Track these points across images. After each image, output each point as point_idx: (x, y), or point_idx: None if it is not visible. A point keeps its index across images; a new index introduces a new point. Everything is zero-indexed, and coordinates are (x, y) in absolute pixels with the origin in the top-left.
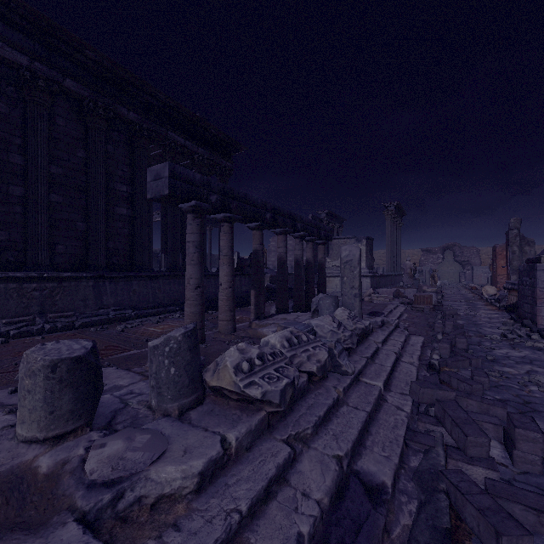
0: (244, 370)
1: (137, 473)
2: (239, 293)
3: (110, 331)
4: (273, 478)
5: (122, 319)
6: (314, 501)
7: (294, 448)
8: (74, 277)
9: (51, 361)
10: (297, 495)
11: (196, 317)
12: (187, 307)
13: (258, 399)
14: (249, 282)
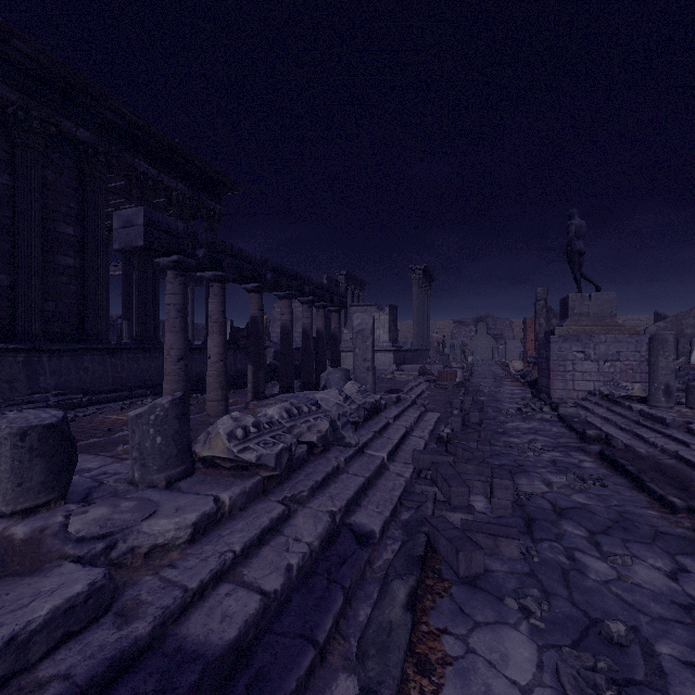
0: (238, 437)
1: (128, 527)
2: (233, 372)
3: None
4: (266, 528)
5: (69, 406)
6: (304, 543)
7: (289, 506)
8: None
9: (20, 429)
10: (289, 541)
11: None
12: (167, 383)
13: (253, 464)
14: (246, 358)
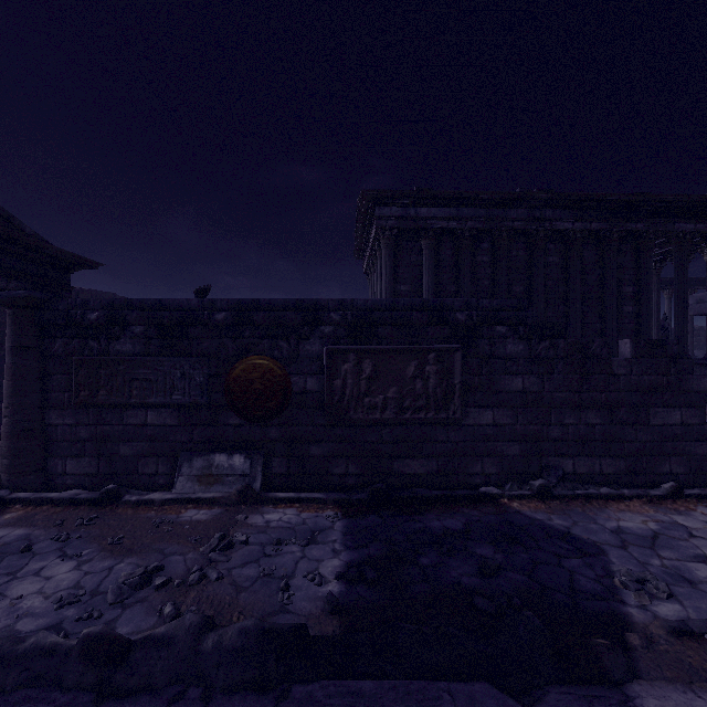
0: None
1: None
2: None
3: None
4: None
5: None
6: None
7: None
8: None
9: None
10: None
11: None
12: None
13: None
14: None
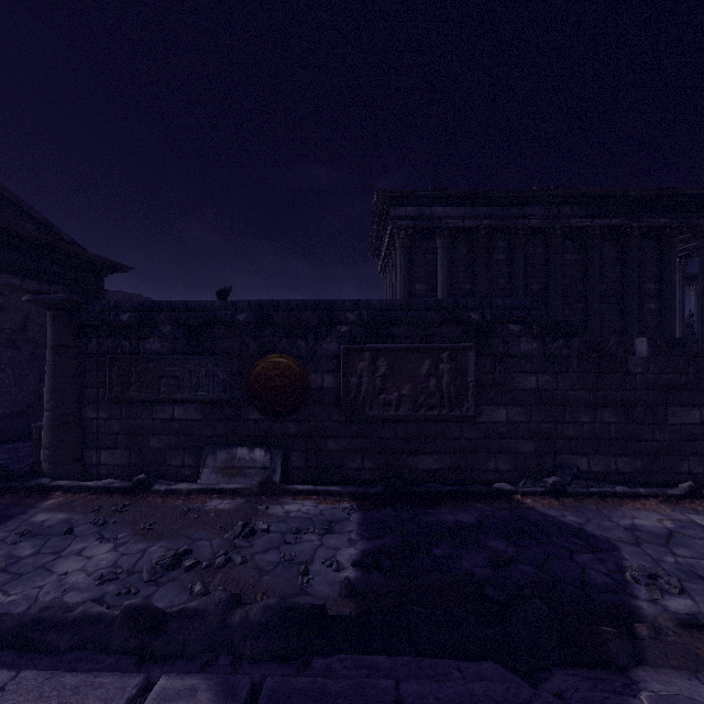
0: None
1: None
2: None
3: None
4: None
5: None
6: None
7: None
8: None
9: None
10: None
11: None
12: None
13: None
14: None
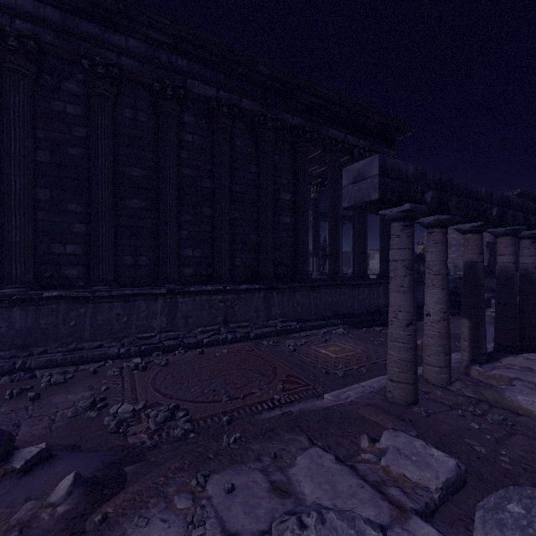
0: None
1: None
2: None
3: (281, 347)
4: None
5: (288, 331)
6: None
7: None
8: (249, 289)
9: None
10: None
11: (408, 366)
12: (393, 350)
13: None
14: (416, 291)
